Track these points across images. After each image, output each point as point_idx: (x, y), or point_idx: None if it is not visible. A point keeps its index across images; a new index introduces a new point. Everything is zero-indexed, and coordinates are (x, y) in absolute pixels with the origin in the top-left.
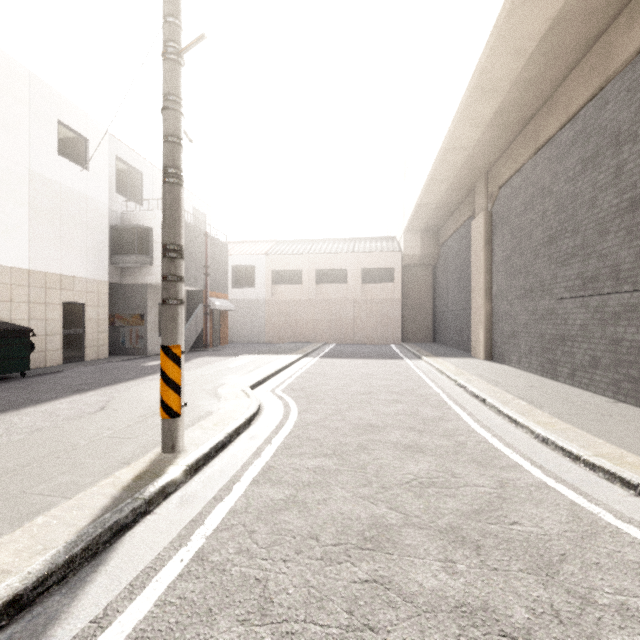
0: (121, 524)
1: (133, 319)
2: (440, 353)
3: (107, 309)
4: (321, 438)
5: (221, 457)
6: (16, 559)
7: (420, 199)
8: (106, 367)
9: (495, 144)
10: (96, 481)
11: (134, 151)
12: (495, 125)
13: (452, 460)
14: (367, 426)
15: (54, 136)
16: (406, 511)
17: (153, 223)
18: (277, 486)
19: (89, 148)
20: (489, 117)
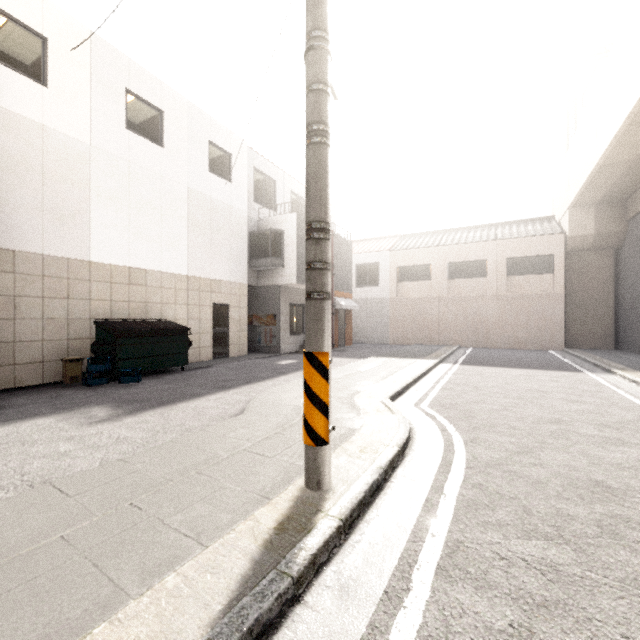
0: (263, 621)
1: (267, 319)
2: (639, 365)
3: (246, 310)
4: (520, 496)
5: (379, 506)
6: None
7: (604, 158)
8: (245, 364)
9: None
10: (234, 521)
11: (268, 161)
12: None
13: None
14: (591, 484)
15: (206, 155)
16: None
17: (284, 226)
18: (485, 592)
19: (232, 162)
20: None
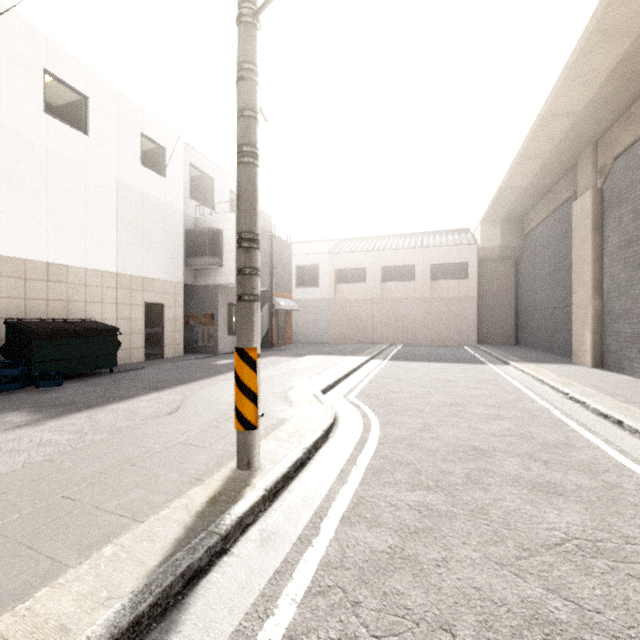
0: (194, 568)
1: (205, 319)
2: (529, 358)
3: (182, 309)
4: (415, 462)
5: (301, 479)
6: (78, 609)
7: (504, 182)
8: (181, 365)
9: (612, 104)
10: (169, 501)
11: (206, 158)
12: (615, 79)
13: (612, 512)
14: (469, 449)
15: (137, 148)
16: (576, 598)
17: (223, 225)
18: (375, 529)
19: (167, 157)
20: (609, 69)
